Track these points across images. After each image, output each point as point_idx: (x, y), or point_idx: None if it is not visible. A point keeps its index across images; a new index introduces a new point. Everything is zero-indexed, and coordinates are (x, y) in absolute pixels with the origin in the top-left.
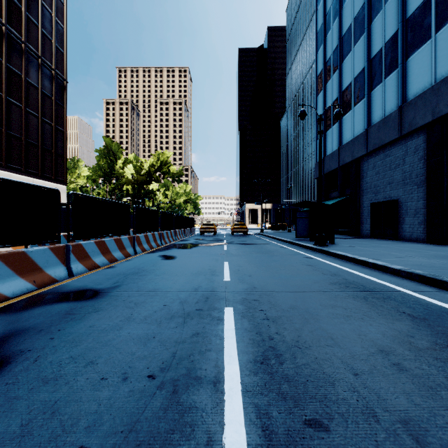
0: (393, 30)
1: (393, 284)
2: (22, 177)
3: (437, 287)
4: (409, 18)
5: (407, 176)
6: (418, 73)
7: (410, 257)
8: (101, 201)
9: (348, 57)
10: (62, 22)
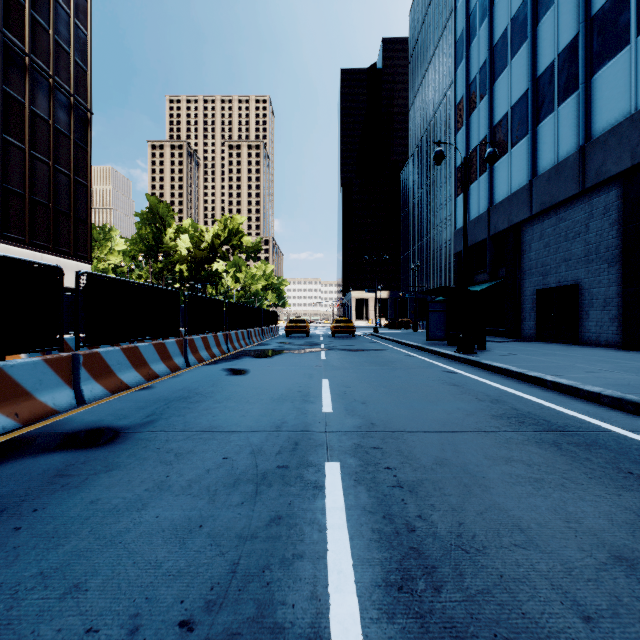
0: (571, 34)
1: (593, 418)
2: (26, 252)
3: None
4: (595, 15)
5: (591, 250)
6: (609, 97)
7: (607, 371)
8: (133, 286)
9: (502, 75)
10: (85, 27)
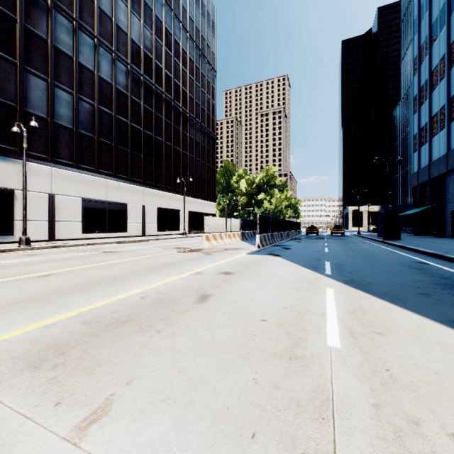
0: None
1: (387, 248)
2: (200, 200)
3: (403, 248)
4: None
5: None
6: None
7: (424, 243)
8: (275, 219)
9: (435, 90)
10: (214, 100)
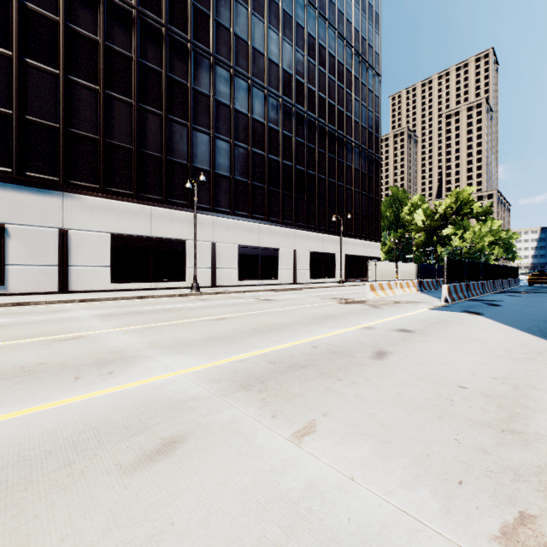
0: None
1: None
2: (360, 241)
3: None
4: None
5: None
6: None
7: None
8: (472, 262)
9: None
10: (377, 113)
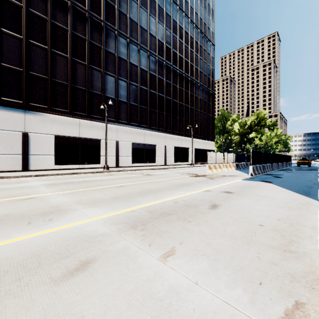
0: None
1: None
2: (203, 140)
3: None
4: None
5: None
6: None
7: None
8: (266, 153)
9: None
10: (213, 67)
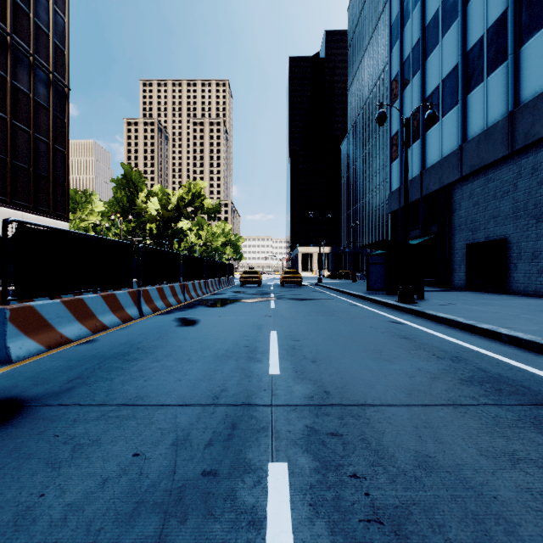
0: (500, 9)
1: None
2: (7, 210)
3: None
4: None
5: (520, 207)
6: (538, 65)
7: None
8: (78, 237)
9: (434, 52)
10: (63, 12)
